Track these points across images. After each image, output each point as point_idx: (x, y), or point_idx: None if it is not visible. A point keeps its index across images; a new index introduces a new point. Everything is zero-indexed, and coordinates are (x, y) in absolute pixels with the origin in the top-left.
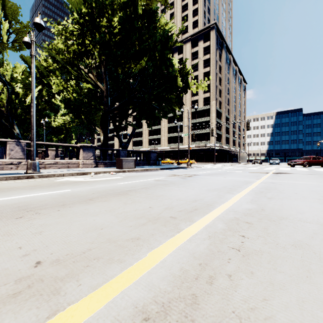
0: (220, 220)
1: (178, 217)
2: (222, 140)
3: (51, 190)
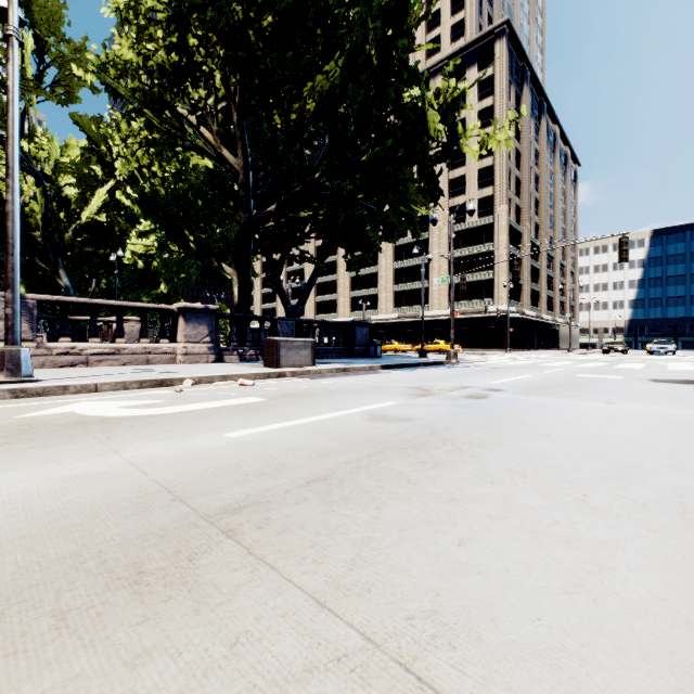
0: None
1: None
2: (523, 297)
3: None
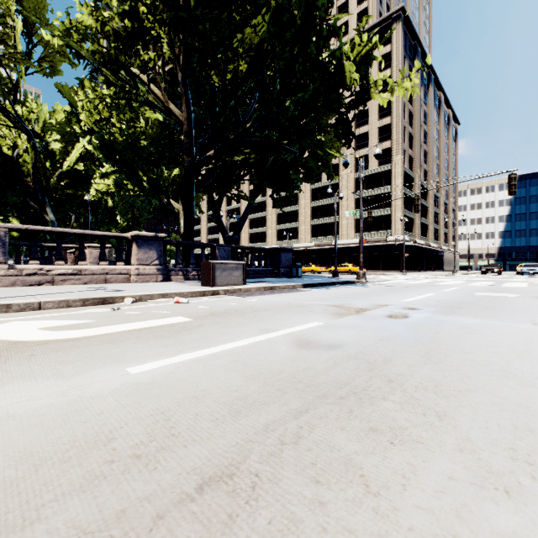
0: None
1: None
2: (415, 229)
3: None
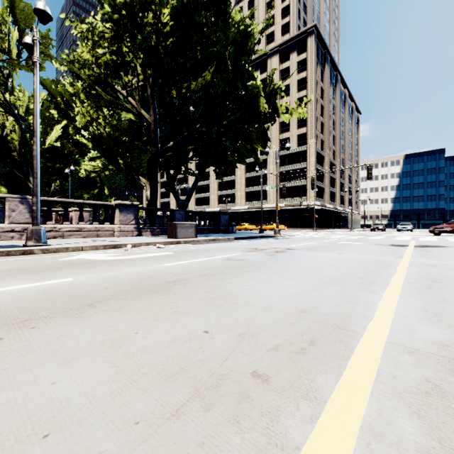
0: (392, 394)
1: (274, 375)
2: (325, 196)
3: (38, 278)
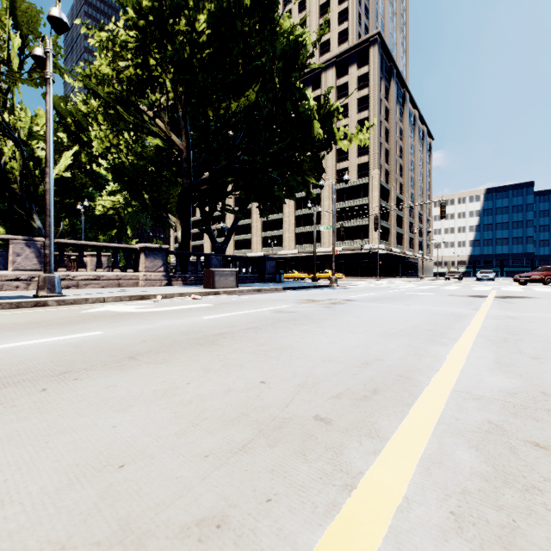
0: (453, 432)
1: (337, 418)
2: (391, 238)
3: (63, 331)
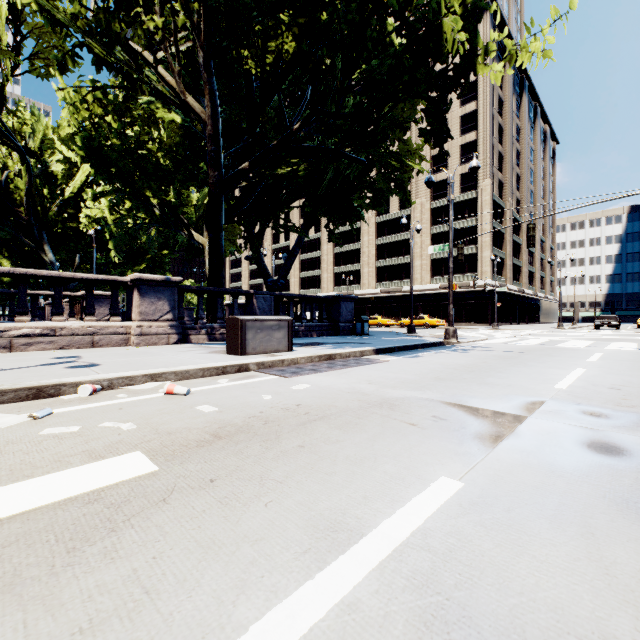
0: None
1: None
2: (506, 272)
3: None
